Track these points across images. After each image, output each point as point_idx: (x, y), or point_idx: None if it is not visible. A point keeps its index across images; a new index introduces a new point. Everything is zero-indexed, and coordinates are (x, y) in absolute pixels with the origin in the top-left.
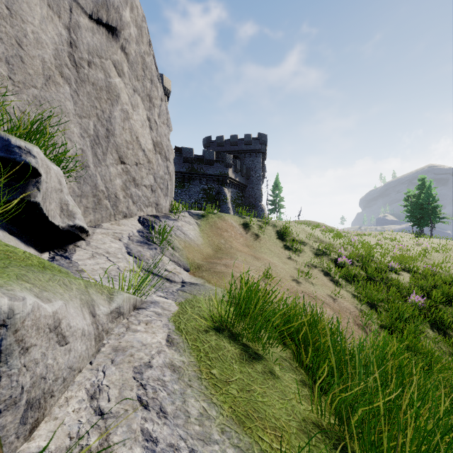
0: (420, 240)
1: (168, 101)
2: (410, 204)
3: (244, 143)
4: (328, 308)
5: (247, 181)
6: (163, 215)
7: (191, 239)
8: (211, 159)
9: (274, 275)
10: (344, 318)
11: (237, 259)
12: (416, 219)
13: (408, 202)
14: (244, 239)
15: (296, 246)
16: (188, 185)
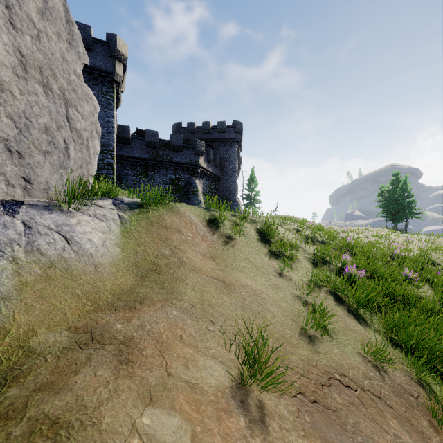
0: (406, 237)
1: (125, 71)
2: (384, 200)
3: (218, 131)
4: (388, 416)
5: (221, 172)
6: (42, 202)
7: (84, 253)
8: (180, 145)
9: (265, 337)
10: (425, 440)
11: (180, 302)
12: (391, 215)
13: (383, 197)
14: (208, 244)
15: (286, 252)
16: (152, 174)
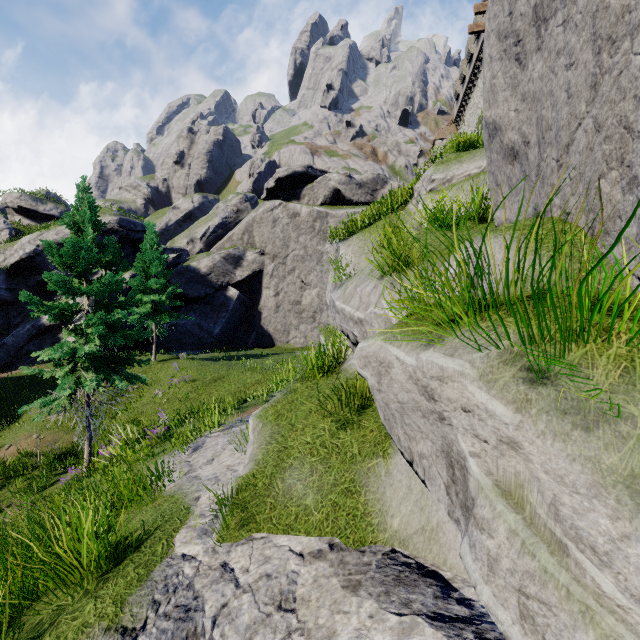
0: None
1: None
2: None
3: None
4: None
5: None
6: None
7: None
8: None
9: None
10: None
11: None
12: None
13: None
14: None
15: None
16: None
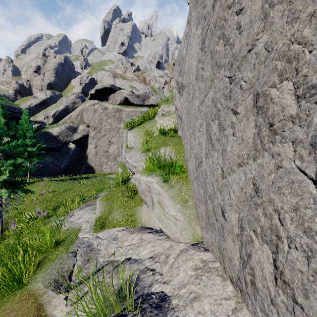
0: None
1: None
2: None
3: None
4: None
5: None
6: None
7: None
8: None
9: None
10: None
11: None
12: None
13: None
14: None
15: None
16: None
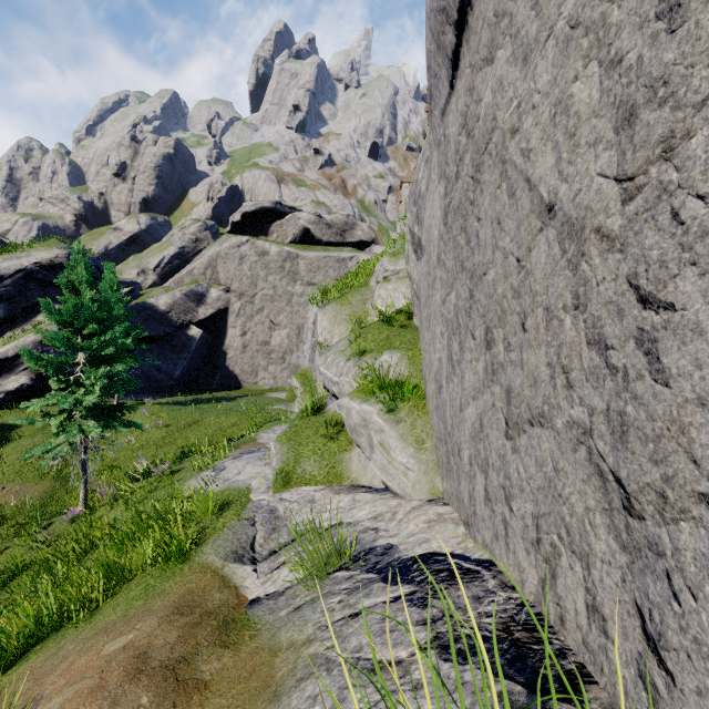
0: None
1: None
2: None
3: None
4: None
5: None
6: None
7: None
8: None
9: None
10: None
11: None
12: None
13: None
14: None
15: None
16: None
